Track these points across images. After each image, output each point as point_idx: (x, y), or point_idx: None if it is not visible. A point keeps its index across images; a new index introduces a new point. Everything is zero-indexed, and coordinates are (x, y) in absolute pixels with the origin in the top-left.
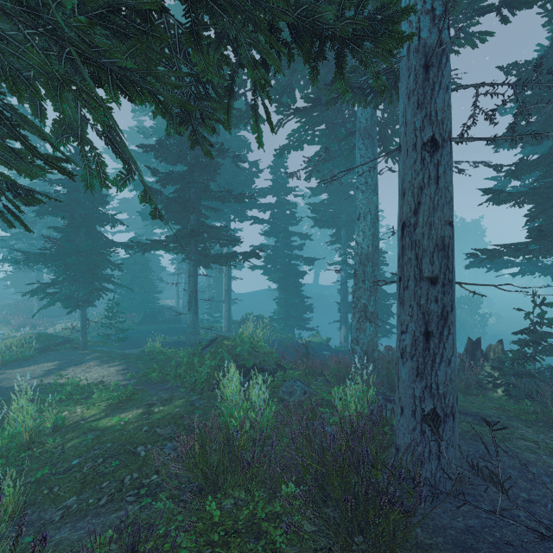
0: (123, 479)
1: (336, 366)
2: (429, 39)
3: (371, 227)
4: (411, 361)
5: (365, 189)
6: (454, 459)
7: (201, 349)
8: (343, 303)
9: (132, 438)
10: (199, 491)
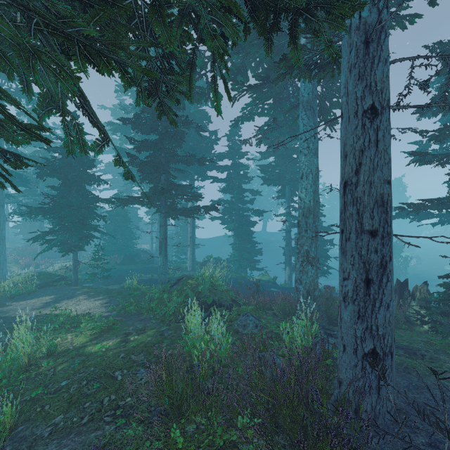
0: (102, 401)
1: (283, 303)
2: (369, 17)
3: (313, 185)
4: (353, 305)
5: (307, 153)
6: (392, 393)
7: (170, 286)
8: (287, 248)
9: (111, 363)
10: (166, 414)
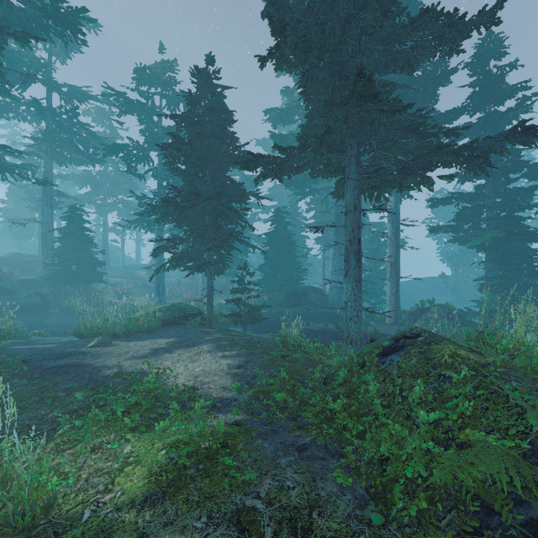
0: None
1: None
2: None
3: None
4: None
5: None
6: None
7: (376, 355)
8: None
9: None
10: None
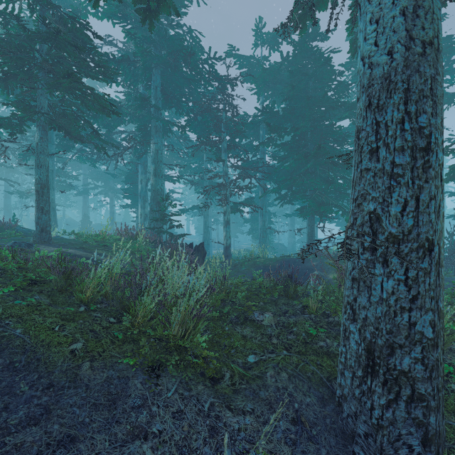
0: None
1: None
2: None
3: None
4: None
5: None
6: None
7: None
8: None
9: None
10: None
